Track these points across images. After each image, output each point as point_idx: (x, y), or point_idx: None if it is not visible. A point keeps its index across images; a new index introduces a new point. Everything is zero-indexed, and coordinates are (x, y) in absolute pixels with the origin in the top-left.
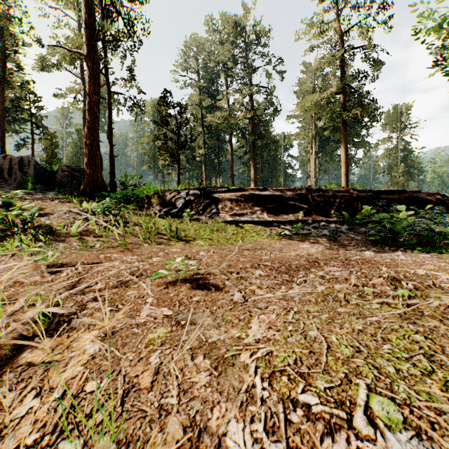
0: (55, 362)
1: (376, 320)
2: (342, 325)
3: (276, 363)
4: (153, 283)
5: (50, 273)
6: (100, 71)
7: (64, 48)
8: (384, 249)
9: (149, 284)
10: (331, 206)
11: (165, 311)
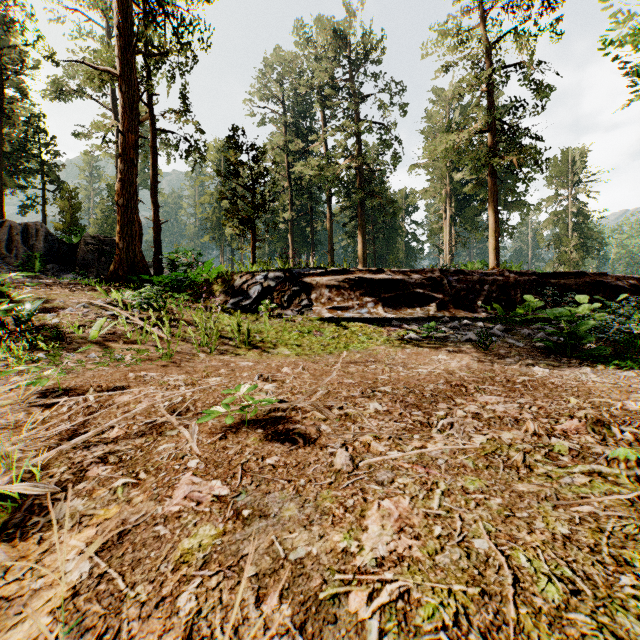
0: (5, 601)
1: (589, 513)
2: (531, 523)
3: (418, 621)
4: (204, 429)
5: (45, 406)
6: (139, 99)
7: (86, 64)
8: (560, 362)
9: (196, 431)
10: (477, 296)
11: (217, 488)
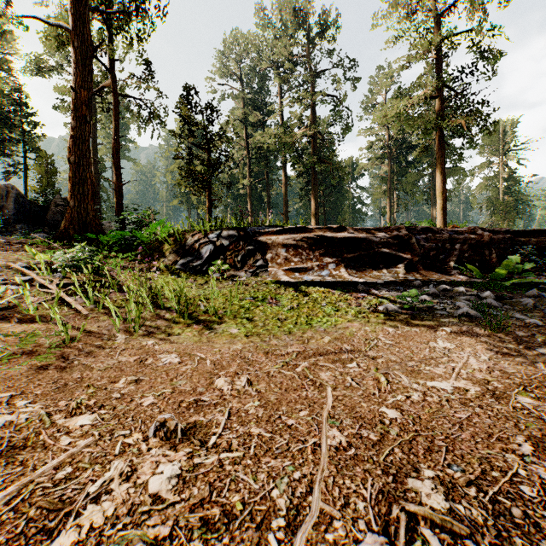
0: None
1: None
2: None
3: None
4: None
5: None
6: (91, 54)
7: (38, 19)
8: None
9: None
10: (447, 256)
11: None
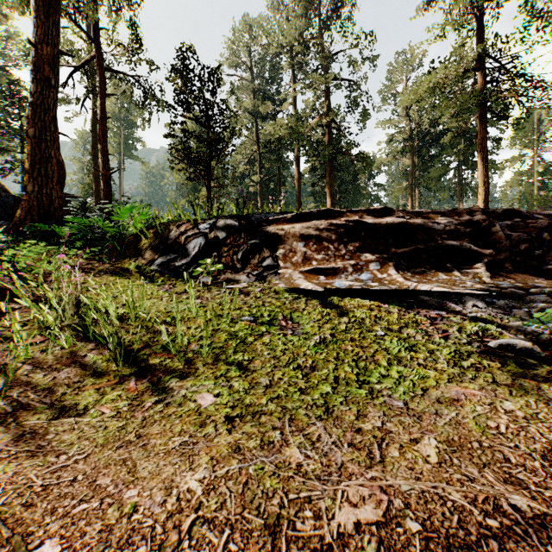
0: None
1: None
2: None
3: None
4: None
5: None
6: (56, 0)
7: None
8: None
9: None
10: (546, 251)
11: None
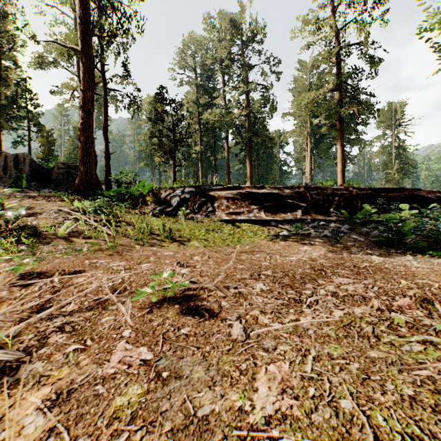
0: None
1: (427, 376)
2: (383, 385)
3: None
4: (136, 305)
5: (23, 285)
6: (94, 67)
7: (58, 43)
8: (390, 252)
9: (130, 307)
10: (330, 204)
11: (144, 354)
